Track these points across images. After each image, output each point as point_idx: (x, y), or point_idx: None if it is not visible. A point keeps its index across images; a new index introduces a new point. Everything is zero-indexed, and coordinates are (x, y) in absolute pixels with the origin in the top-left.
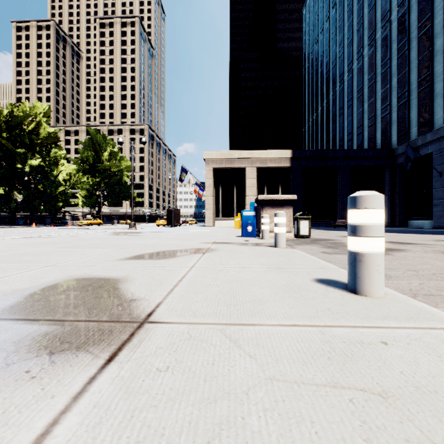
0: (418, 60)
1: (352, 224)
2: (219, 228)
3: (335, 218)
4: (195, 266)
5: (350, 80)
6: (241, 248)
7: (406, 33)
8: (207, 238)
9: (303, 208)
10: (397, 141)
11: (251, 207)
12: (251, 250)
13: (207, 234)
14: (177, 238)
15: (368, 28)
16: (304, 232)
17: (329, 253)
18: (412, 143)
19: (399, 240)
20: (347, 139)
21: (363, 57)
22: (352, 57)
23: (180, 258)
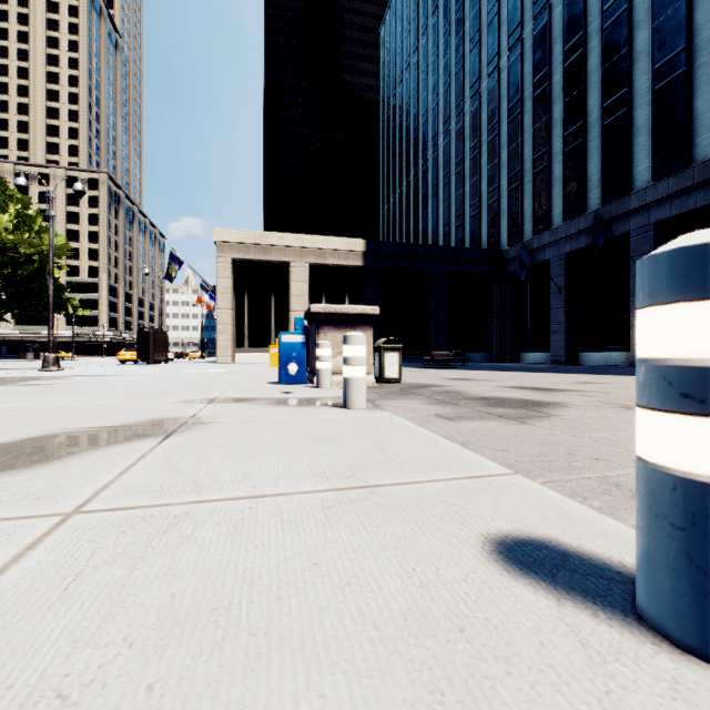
0: (534, 130)
1: (685, 363)
2: (242, 366)
3: (428, 349)
4: (89, 504)
5: (447, 146)
6: (270, 412)
7: (518, 89)
8: (206, 388)
9: (382, 333)
10: (507, 241)
11: (297, 326)
12: (292, 420)
13: (210, 380)
14: (134, 390)
15: (470, 74)
16: (392, 372)
17: (453, 418)
18: (526, 244)
19: (534, 384)
20: (443, 233)
21: (464, 115)
22: (450, 112)
23: (73, 464)
